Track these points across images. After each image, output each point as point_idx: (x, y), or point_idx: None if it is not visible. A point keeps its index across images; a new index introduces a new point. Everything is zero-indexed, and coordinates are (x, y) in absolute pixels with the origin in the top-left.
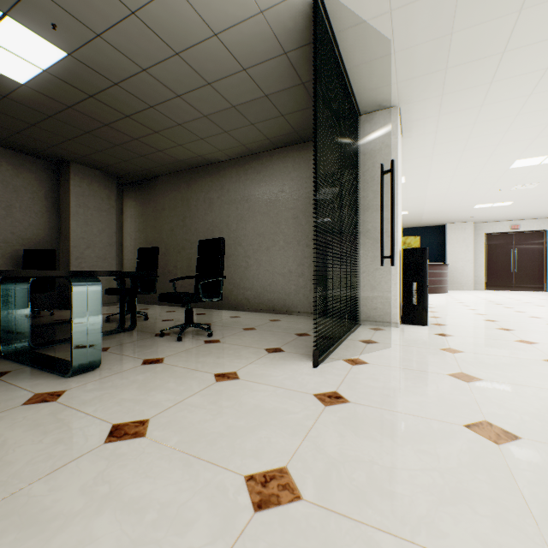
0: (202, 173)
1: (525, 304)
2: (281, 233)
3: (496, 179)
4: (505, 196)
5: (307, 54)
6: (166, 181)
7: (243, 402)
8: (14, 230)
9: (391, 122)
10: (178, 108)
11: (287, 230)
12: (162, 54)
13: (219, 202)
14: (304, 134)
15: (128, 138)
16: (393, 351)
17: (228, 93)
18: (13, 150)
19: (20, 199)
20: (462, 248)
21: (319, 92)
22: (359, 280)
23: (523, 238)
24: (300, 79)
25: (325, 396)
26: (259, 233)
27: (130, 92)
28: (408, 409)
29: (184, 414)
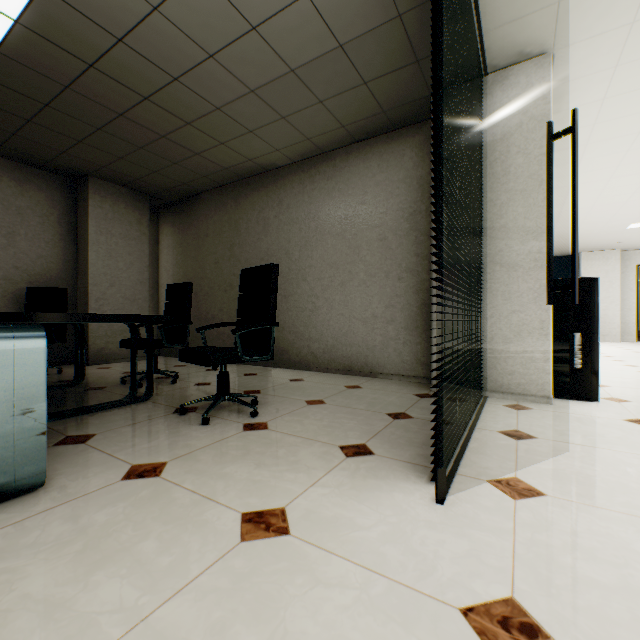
0: (254, 185)
1: None
2: (361, 261)
3: None
4: None
5: None
6: (209, 199)
7: (289, 633)
8: (18, 264)
9: (539, 78)
10: (213, 79)
11: (370, 257)
12: None
13: (276, 222)
14: (396, 114)
15: (153, 135)
16: (576, 460)
17: (283, 46)
18: (16, 161)
19: (25, 225)
20: (604, 285)
21: None
22: (483, 329)
23: None
24: (395, 6)
25: (493, 619)
26: (331, 262)
27: (142, 53)
28: None
29: None
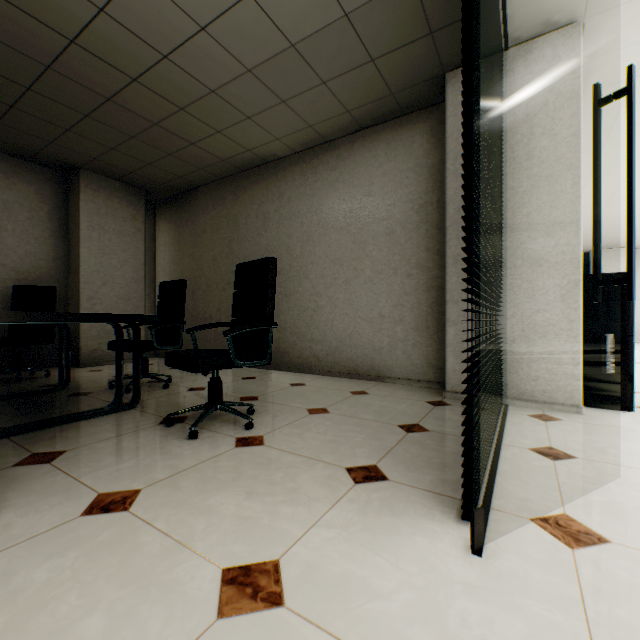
0: (254, 177)
1: None
2: (367, 257)
3: None
4: None
5: None
6: (207, 194)
7: None
8: (5, 261)
9: (567, 50)
10: (206, 56)
11: (376, 253)
12: None
13: (277, 217)
14: (405, 97)
15: (145, 122)
16: (632, 490)
17: (282, 15)
18: (3, 153)
19: (13, 220)
20: None
21: None
22: (503, 329)
23: None
24: None
25: None
26: (334, 259)
27: (127, 25)
28: None
29: None
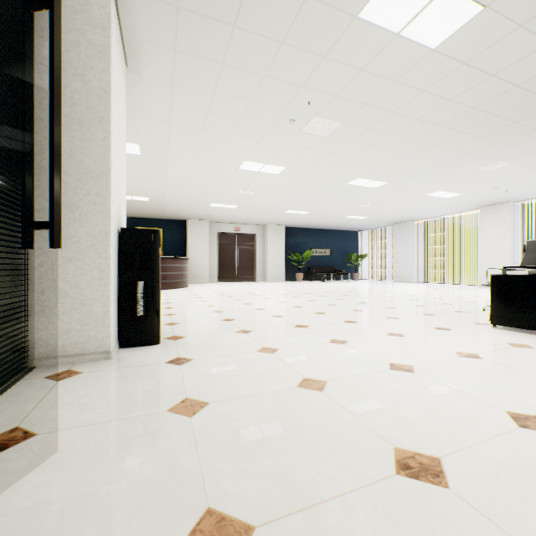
0: None
1: (248, 295)
2: None
3: (228, 178)
4: (234, 199)
5: None
6: None
7: None
8: None
9: (100, 4)
10: None
11: None
12: None
13: None
14: None
15: None
16: (56, 469)
17: None
18: None
19: None
20: (201, 244)
21: None
22: (31, 280)
23: (243, 239)
24: None
25: None
26: None
27: None
28: None
29: None
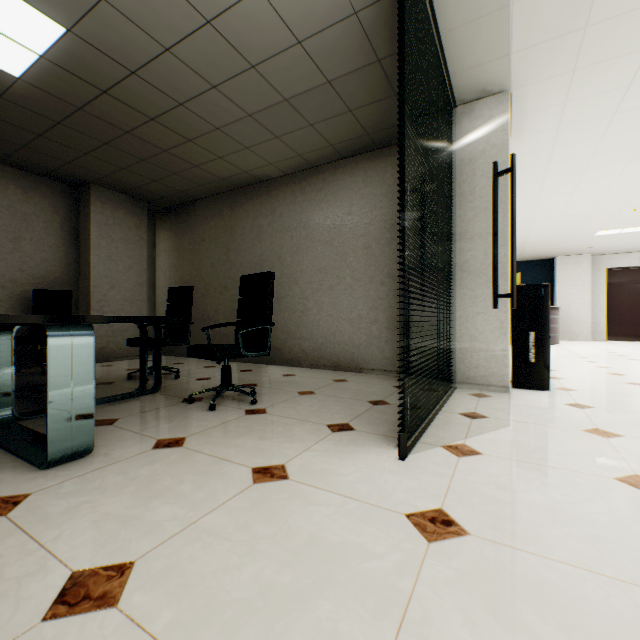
0: (249, 194)
1: None
2: (348, 267)
3: (631, 195)
4: (639, 219)
5: (386, 13)
6: (206, 206)
7: (292, 527)
8: (24, 267)
9: (499, 112)
10: (215, 105)
11: (355, 264)
12: (188, 23)
13: (270, 230)
14: (378, 136)
15: (156, 149)
16: (513, 432)
17: (278, 80)
18: (22, 170)
19: (30, 230)
20: (577, 288)
21: (407, 54)
22: (453, 328)
23: None
24: (375, 53)
25: (425, 518)
26: (320, 268)
27: (152, 83)
28: (577, 556)
29: (193, 553)
